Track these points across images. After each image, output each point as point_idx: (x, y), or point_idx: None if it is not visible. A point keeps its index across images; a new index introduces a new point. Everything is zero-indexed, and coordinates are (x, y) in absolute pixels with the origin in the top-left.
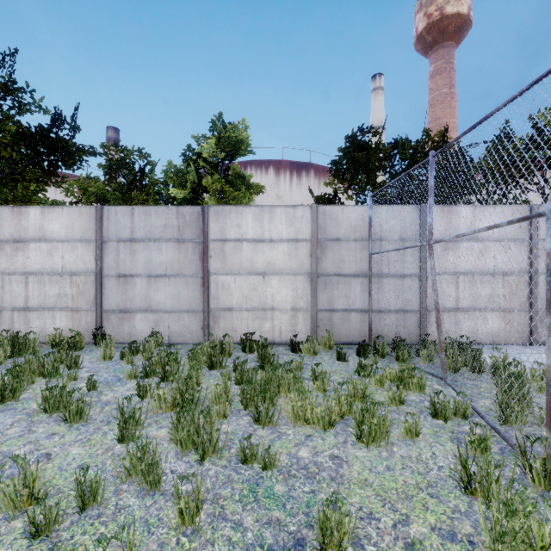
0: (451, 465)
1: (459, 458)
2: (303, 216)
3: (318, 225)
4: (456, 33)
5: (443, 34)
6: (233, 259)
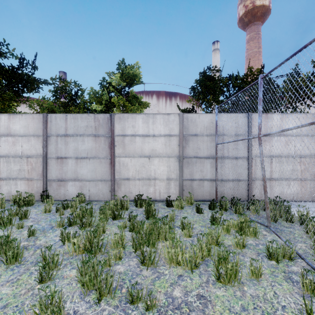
0: (291, 304)
1: (304, 307)
2: (174, 120)
3: (184, 126)
4: (262, 16)
5: (254, 17)
6: (130, 147)
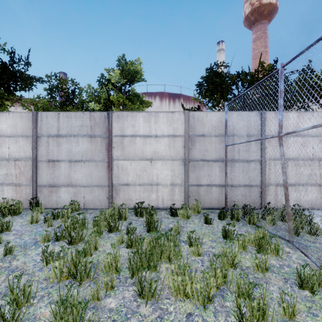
0: None
1: None
2: (179, 119)
3: (189, 125)
4: (269, 15)
5: (261, 15)
6: (129, 149)
